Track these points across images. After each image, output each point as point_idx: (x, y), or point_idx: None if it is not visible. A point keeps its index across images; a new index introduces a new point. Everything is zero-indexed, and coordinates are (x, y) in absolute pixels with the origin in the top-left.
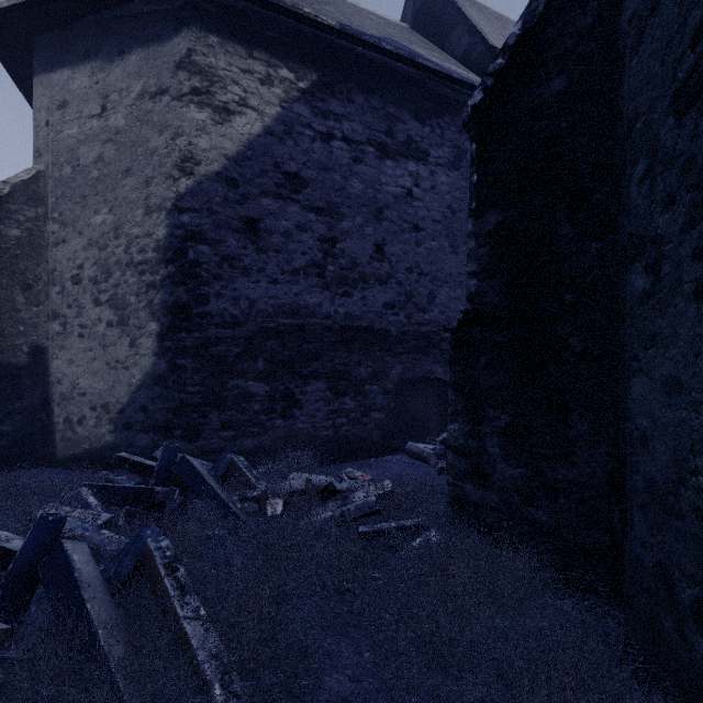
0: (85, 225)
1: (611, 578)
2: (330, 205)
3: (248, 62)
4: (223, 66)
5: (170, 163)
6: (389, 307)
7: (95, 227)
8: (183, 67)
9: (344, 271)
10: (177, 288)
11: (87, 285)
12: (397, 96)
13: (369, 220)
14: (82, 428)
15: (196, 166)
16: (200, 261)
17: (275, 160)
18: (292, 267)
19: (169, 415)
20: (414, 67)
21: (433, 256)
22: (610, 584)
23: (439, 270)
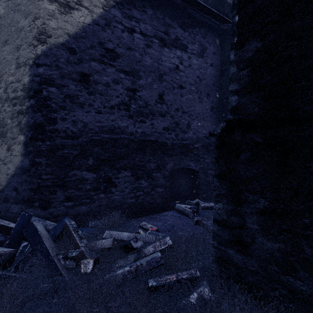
0: None
1: None
2: (132, 70)
3: None
4: None
5: (32, 35)
6: (166, 129)
7: None
8: None
9: (141, 108)
10: (36, 114)
11: None
12: (170, 13)
13: (155, 80)
14: None
15: (47, 38)
16: (50, 97)
17: (99, 40)
18: (110, 104)
19: (31, 193)
20: None
21: (189, 103)
22: None
23: (193, 111)
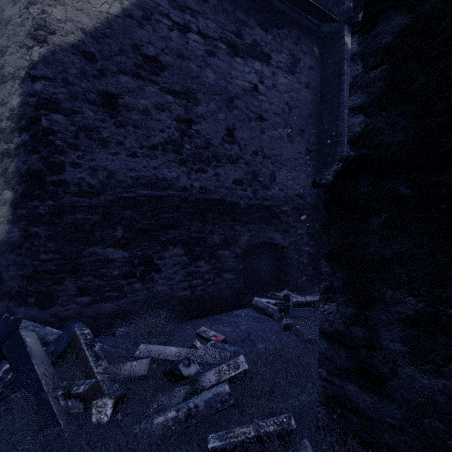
0: None
1: None
2: (186, 90)
3: None
4: None
5: (24, 31)
6: (238, 183)
7: None
8: None
9: (199, 150)
10: (30, 156)
11: None
12: (245, 4)
13: (221, 107)
14: None
15: (49, 35)
16: (54, 130)
17: (133, 42)
18: (151, 142)
19: (23, 283)
20: None
21: (274, 143)
22: None
23: (279, 155)
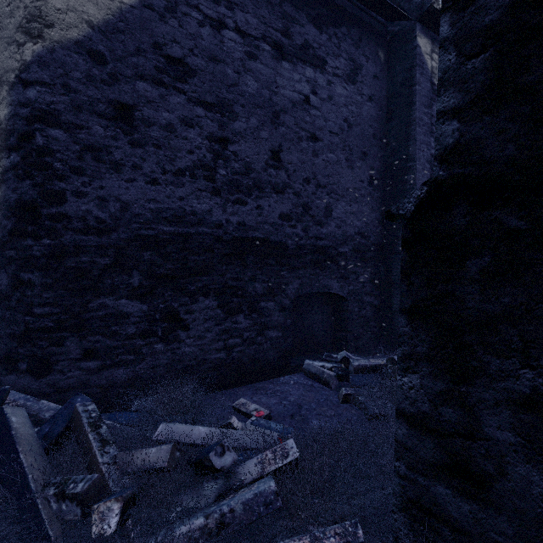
0: None
1: None
2: (221, 101)
3: None
4: None
5: (13, 24)
6: (286, 218)
7: None
8: None
9: (237, 176)
10: (21, 182)
11: None
12: None
13: (265, 123)
14: None
15: (45, 28)
16: (52, 149)
17: (154, 40)
18: (176, 166)
19: (12, 343)
20: None
21: (330, 168)
22: None
23: (336, 184)
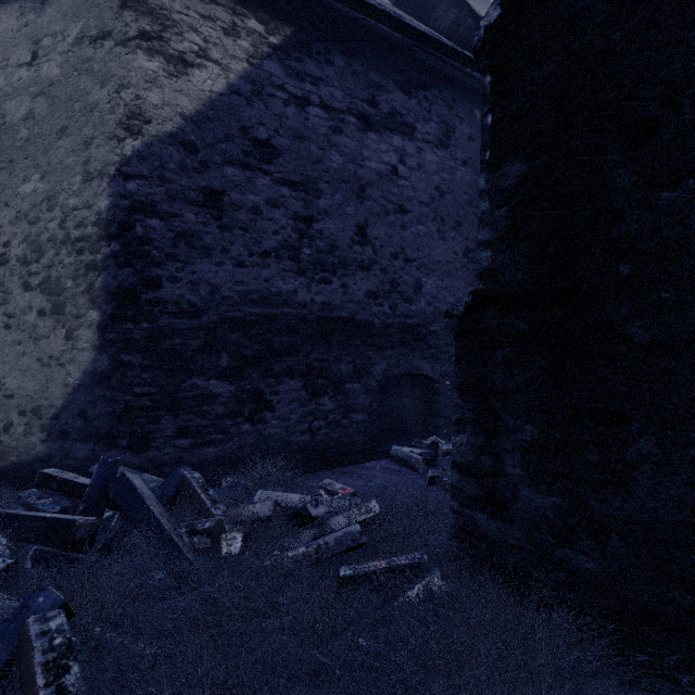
0: (12, 195)
1: (691, 656)
2: (305, 180)
3: (210, 7)
4: (179, 9)
5: (114, 120)
6: (372, 296)
7: (23, 197)
8: (130, 6)
9: (322, 255)
10: (122, 269)
11: (14, 266)
12: (380, 62)
13: (350, 198)
14: (9, 437)
15: (144, 124)
16: (150, 238)
17: (241, 124)
18: (262, 248)
19: (113, 421)
20: (400, 31)
21: (420, 241)
22: (690, 665)
23: (427, 257)
